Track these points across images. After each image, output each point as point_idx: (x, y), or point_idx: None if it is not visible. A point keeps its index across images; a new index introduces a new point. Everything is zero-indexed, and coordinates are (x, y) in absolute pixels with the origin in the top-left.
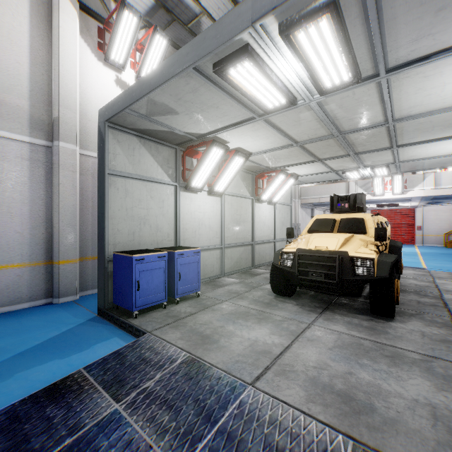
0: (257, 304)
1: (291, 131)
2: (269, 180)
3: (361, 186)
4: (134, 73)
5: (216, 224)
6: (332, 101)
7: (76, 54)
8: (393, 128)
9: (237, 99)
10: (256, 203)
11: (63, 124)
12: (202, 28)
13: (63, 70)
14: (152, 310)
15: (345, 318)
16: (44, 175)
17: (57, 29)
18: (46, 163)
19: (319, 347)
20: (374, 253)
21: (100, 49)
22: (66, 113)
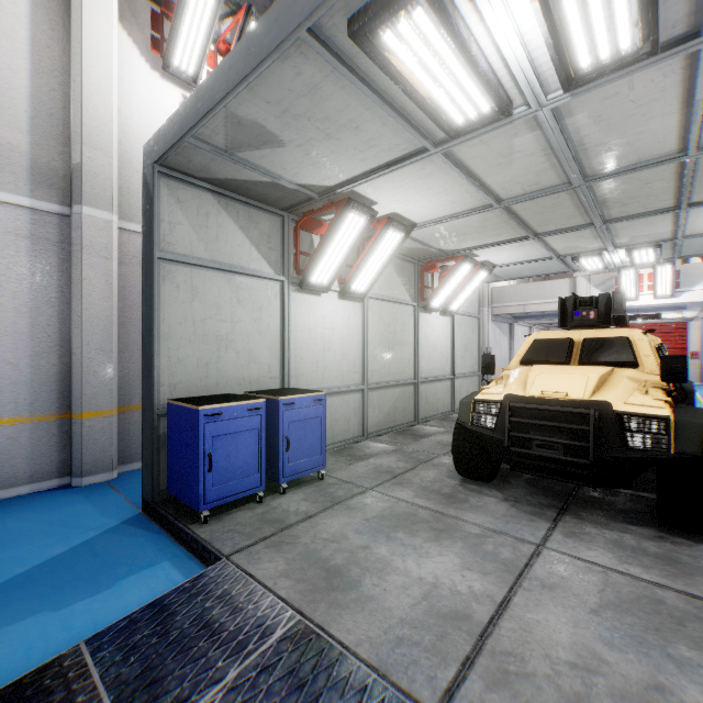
0: (429, 496)
1: (492, 176)
2: (443, 274)
3: (598, 285)
4: None
5: (353, 348)
6: (584, 106)
7: (112, 56)
8: (691, 167)
9: (395, 109)
10: (420, 313)
11: (90, 176)
12: None
13: (89, 82)
14: (238, 506)
15: (607, 532)
16: (57, 264)
17: (79, 11)
18: (60, 244)
19: (570, 605)
20: (665, 407)
21: (155, 49)
22: (95, 157)
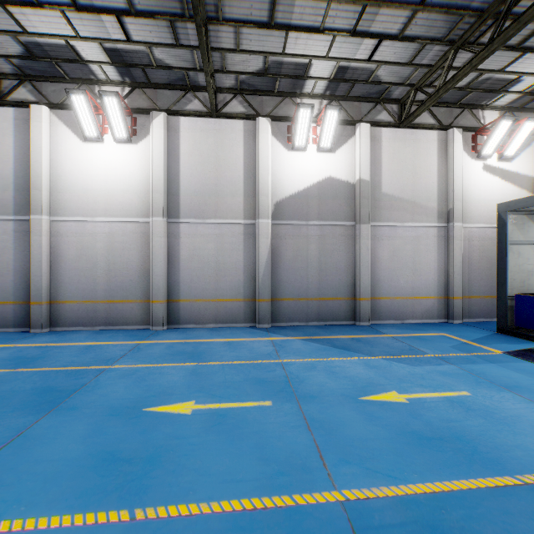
0: None
1: None
2: None
3: None
4: (496, 155)
5: None
6: None
7: (462, 163)
8: None
9: None
10: None
11: (455, 211)
12: None
13: (455, 177)
14: None
15: None
16: (443, 244)
17: (452, 153)
18: (444, 237)
19: None
20: None
21: (473, 150)
22: (457, 204)
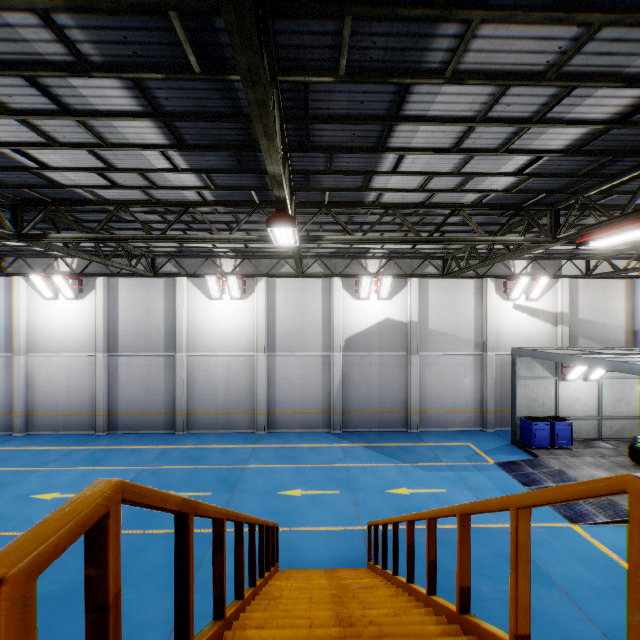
0: (612, 463)
1: None
2: None
3: None
4: (524, 296)
5: (591, 401)
6: None
7: (494, 305)
8: None
9: None
10: None
11: (488, 343)
12: (580, 251)
13: (488, 317)
14: (541, 448)
15: None
16: (479, 368)
17: (485, 298)
18: (480, 362)
19: None
20: None
21: (504, 293)
22: (489, 337)
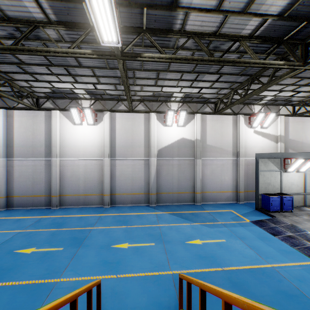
0: None
1: None
2: None
3: None
4: (260, 126)
5: (300, 184)
6: None
7: (243, 131)
8: None
9: None
10: None
11: (240, 152)
12: (292, 99)
13: (240, 137)
14: (275, 212)
15: None
16: (235, 167)
17: (239, 126)
18: (235, 164)
19: None
20: None
21: (249, 124)
22: (241, 149)
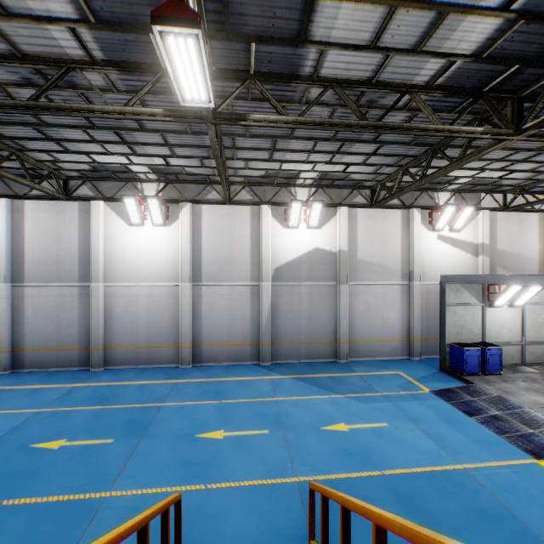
0: None
1: None
2: None
3: None
4: (448, 227)
5: (515, 327)
6: None
7: (420, 236)
8: None
9: None
10: None
11: (415, 273)
12: (502, 182)
13: (414, 246)
14: (472, 375)
15: None
16: (406, 298)
17: (412, 228)
18: (406, 292)
19: None
20: None
21: (429, 224)
22: (416, 267)
